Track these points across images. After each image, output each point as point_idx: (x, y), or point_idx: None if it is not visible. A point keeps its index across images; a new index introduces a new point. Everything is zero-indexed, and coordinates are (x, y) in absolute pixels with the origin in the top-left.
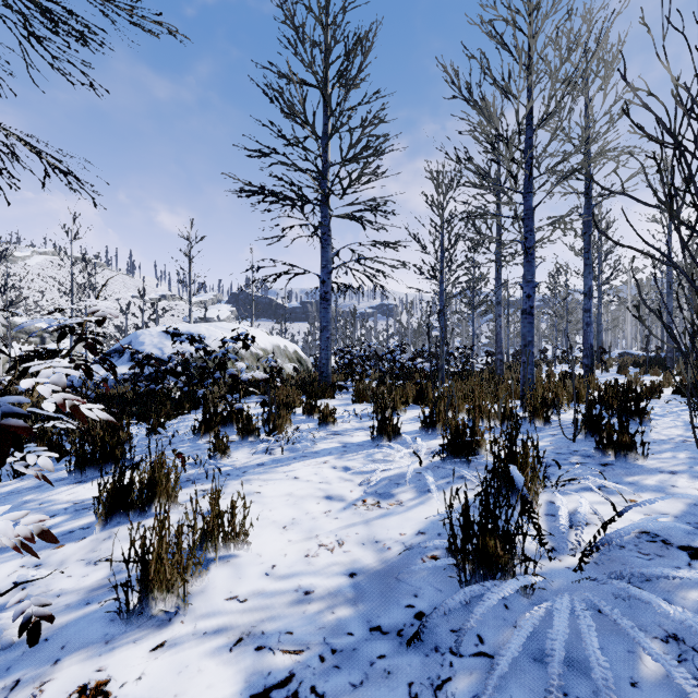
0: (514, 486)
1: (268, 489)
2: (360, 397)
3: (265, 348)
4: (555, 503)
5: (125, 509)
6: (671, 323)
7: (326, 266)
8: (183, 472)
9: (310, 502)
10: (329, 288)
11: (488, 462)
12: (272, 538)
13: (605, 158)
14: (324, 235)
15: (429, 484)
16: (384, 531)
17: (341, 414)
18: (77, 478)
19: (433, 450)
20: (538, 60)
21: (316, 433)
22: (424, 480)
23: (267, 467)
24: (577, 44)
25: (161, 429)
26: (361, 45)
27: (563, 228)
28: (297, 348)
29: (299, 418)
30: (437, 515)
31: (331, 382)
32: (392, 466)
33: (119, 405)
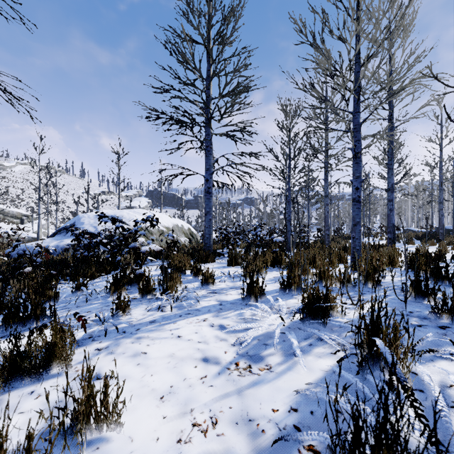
0: (376, 357)
1: (154, 349)
2: (233, 262)
3: (168, 226)
4: (422, 378)
5: (20, 374)
6: (442, 209)
7: (209, 169)
8: (88, 329)
9: (188, 365)
10: (211, 184)
11: (341, 324)
12: (147, 413)
13: (418, 84)
14: (207, 147)
15: (294, 348)
16: (256, 405)
17: (219, 275)
18: (4, 332)
19: (293, 311)
20: (364, 13)
21: (200, 291)
22: (288, 341)
23: (157, 324)
24: (393, 2)
25: (84, 287)
26: (233, 13)
27: (381, 139)
28: (190, 226)
29: (188, 278)
30: (310, 394)
31: (212, 250)
32: (260, 327)
33: (57, 268)
